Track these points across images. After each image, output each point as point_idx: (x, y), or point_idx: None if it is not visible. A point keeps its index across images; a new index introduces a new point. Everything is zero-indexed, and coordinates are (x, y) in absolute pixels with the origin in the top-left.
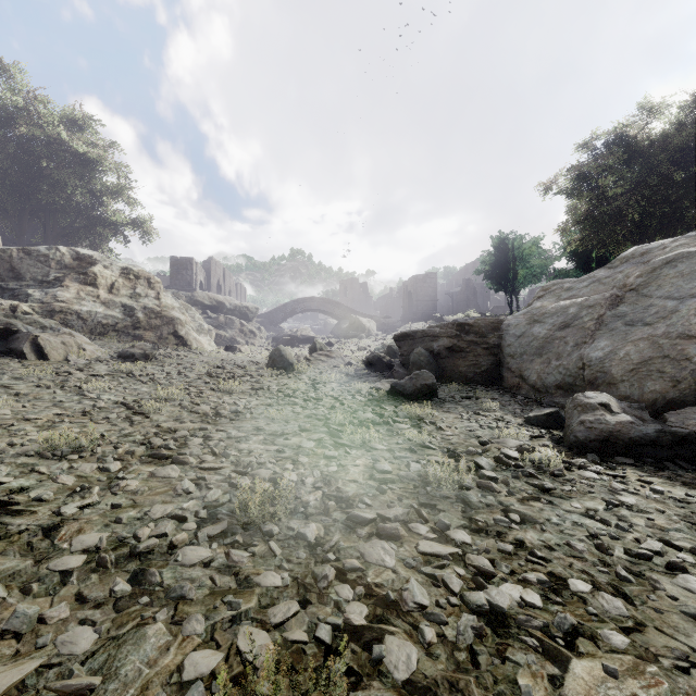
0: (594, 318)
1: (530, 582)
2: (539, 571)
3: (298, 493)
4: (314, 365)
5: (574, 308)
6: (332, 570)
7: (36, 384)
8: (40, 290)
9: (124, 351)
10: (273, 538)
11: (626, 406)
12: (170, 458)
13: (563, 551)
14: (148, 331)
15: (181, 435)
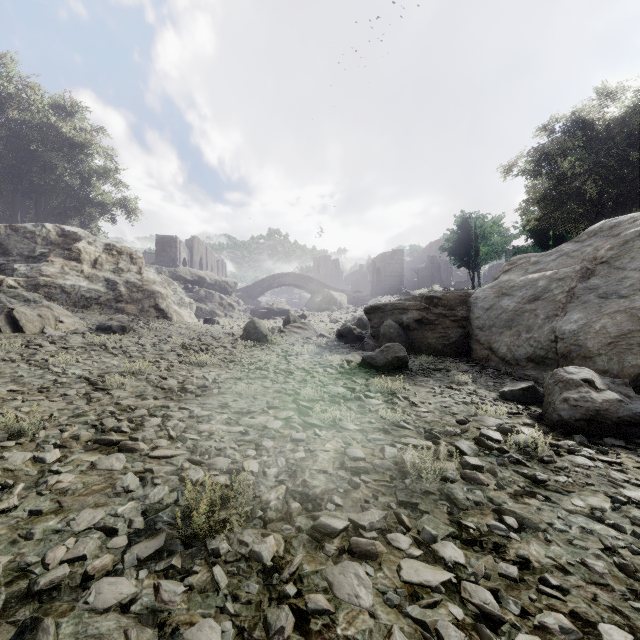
0: (565, 290)
1: (550, 630)
2: (558, 609)
3: (257, 490)
4: (288, 337)
5: (544, 281)
6: (289, 618)
7: (2, 357)
8: (26, 265)
9: (102, 324)
10: (220, 559)
11: (610, 381)
12: (119, 443)
13: (580, 575)
14: (130, 304)
15: (138, 414)
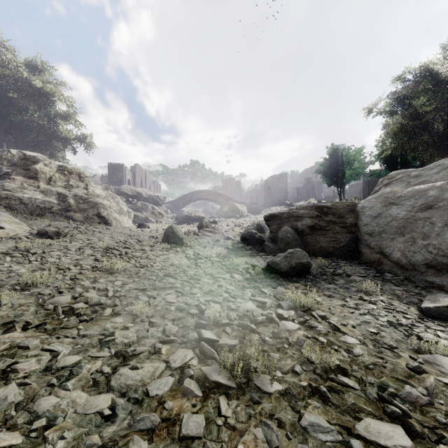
0: None
1: None
2: None
3: None
4: (201, 239)
5: (434, 191)
6: None
7: None
8: None
9: (41, 229)
10: None
11: None
12: None
13: None
14: (77, 212)
15: None
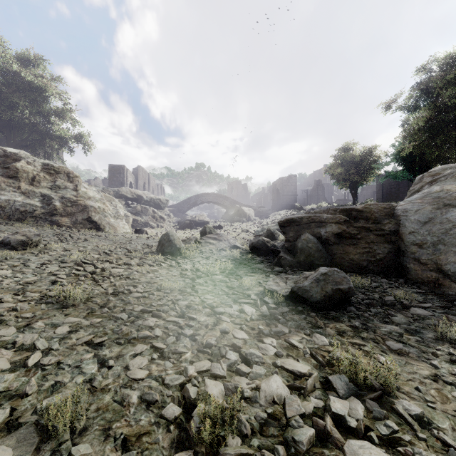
0: None
1: None
2: None
3: None
4: (203, 248)
5: None
6: None
7: None
8: None
9: (5, 238)
10: None
11: None
12: None
13: None
14: (64, 217)
15: None
